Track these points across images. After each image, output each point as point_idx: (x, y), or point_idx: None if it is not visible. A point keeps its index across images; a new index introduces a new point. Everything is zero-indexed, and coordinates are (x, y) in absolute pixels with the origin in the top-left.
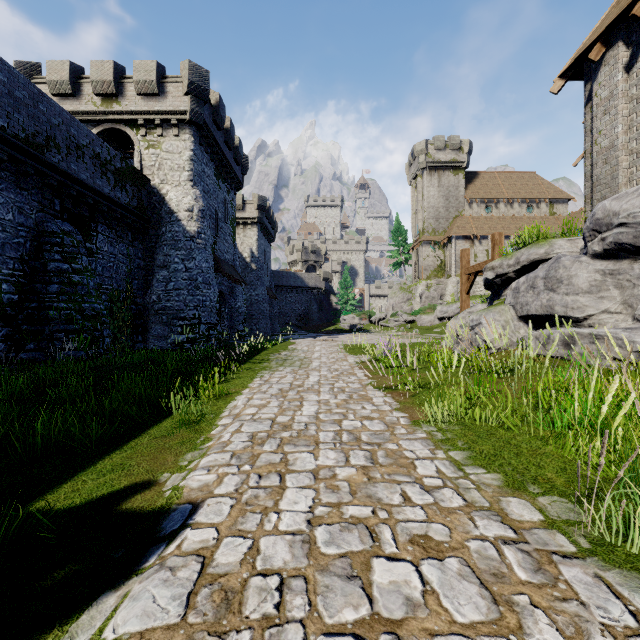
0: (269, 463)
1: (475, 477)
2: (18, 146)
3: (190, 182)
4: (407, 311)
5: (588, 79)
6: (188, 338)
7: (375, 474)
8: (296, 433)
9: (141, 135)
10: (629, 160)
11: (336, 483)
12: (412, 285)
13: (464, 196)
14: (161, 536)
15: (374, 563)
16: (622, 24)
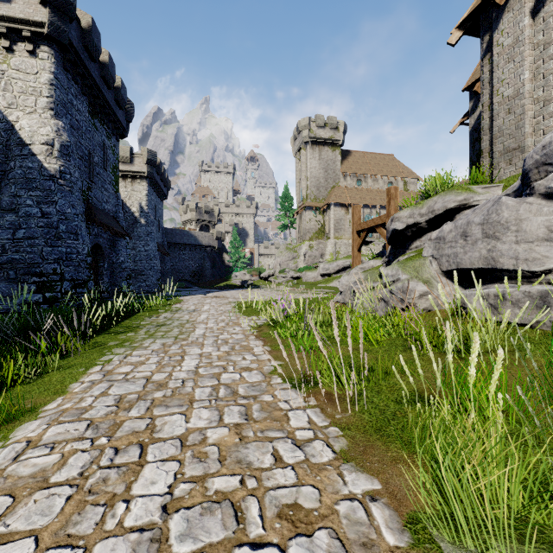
0: None
1: None
2: None
3: (50, 111)
4: (293, 268)
5: (486, 30)
6: (45, 298)
7: None
8: None
9: None
10: (535, 109)
11: None
12: (297, 245)
13: (340, 170)
14: None
15: None
16: None
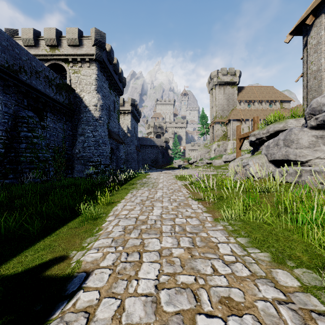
0: (133, 245)
1: (254, 255)
2: (4, 71)
3: (95, 91)
4: (207, 158)
5: (305, 35)
6: (94, 172)
7: (195, 253)
8: (149, 226)
9: (70, 66)
10: None
11: (172, 259)
12: (210, 144)
13: (237, 99)
14: (65, 295)
15: (197, 319)
16: (324, 4)
